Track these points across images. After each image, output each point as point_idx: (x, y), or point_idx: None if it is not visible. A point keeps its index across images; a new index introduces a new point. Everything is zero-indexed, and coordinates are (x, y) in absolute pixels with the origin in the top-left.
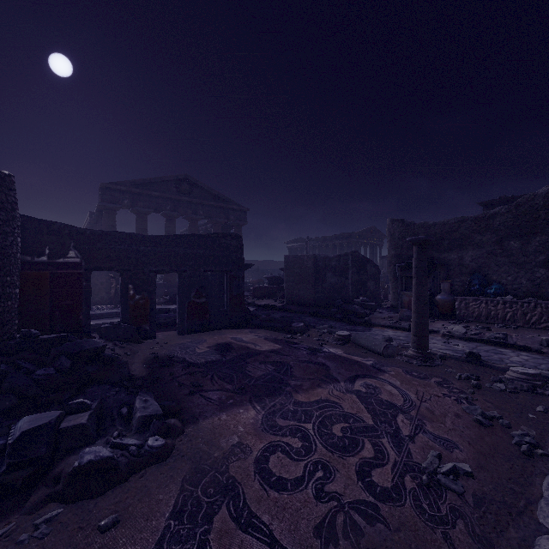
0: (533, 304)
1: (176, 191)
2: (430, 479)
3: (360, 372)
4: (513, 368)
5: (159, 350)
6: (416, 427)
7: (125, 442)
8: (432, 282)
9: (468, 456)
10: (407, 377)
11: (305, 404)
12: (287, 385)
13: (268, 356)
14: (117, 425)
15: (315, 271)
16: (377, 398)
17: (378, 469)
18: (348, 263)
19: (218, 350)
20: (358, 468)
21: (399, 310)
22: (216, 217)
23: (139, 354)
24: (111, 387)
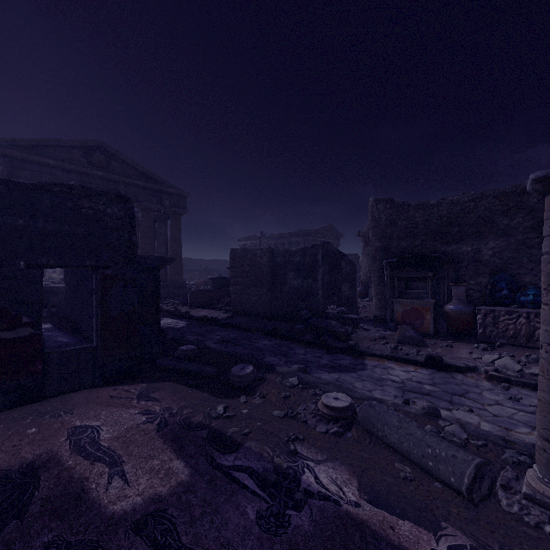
0: None
1: (85, 162)
2: None
3: None
4: None
5: None
6: None
7: None
8: (437, 285)
9: None
10: None
11: None
12: None
13: None
14: None
15: (271, 270)
16: None
17: None
18: (317, 259)
19: None
20: None
21: (391, 325)
22: (145, 201)
23: None
24: None
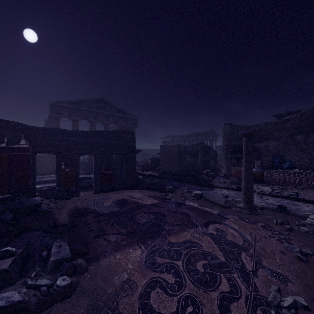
0: (312, 174)
1: (96, 107)
2: (276, 313)
3: (211, 219)
4: (311, 216)
5: (80, 204)
6: (256, 263)
7: (38, 282)
8: None
9: (300, 289)
10: (242, 222)
11: (176, 244)
12: (163, 229)
13: (150, 208)
14: (36, 266)
15: (178, 154)
16: (225, 239)
17: (235, 303)
18: (198, 149)
19: (118, 204)
20: (219, 303)
21: (229, 177)
22: (120, 122)
23: (66, 207)
24: (41, 233)
